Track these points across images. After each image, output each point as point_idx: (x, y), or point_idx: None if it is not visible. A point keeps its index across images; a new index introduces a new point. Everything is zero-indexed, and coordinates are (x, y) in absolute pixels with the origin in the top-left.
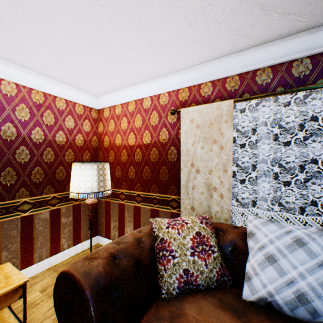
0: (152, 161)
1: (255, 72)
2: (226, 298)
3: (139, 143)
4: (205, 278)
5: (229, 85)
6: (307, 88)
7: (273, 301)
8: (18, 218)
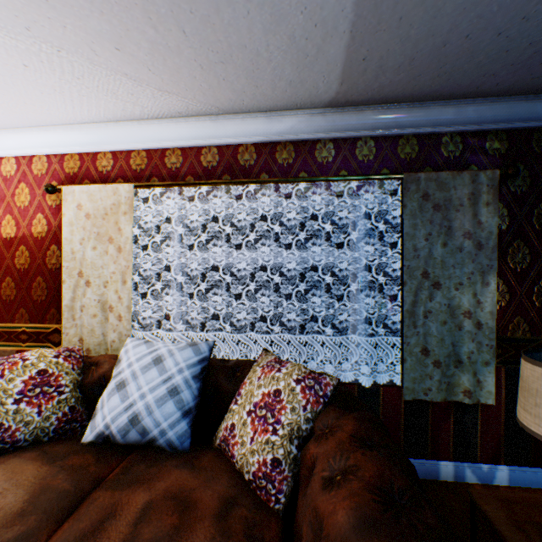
0: (19, 268)
1: (165, 152)
2: (57, 447)
3: None
4: (33, 430)
5: (135, 162)
6: (209, 183)
7: (111, 433)
8: None
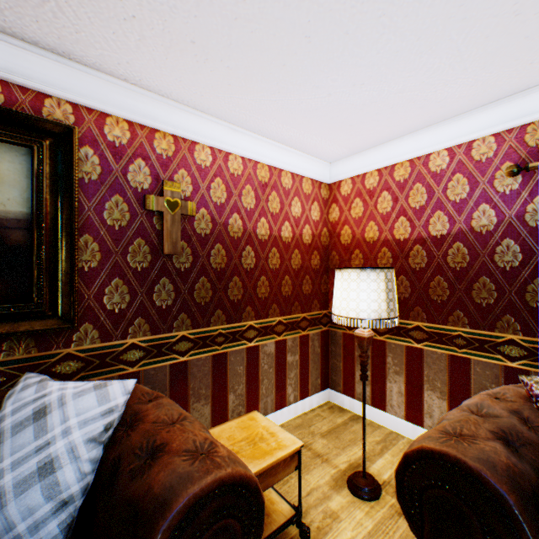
0: (450, 267)
1: None
2: None
3: (418, 234)
4: None
5: None
6: None
7: None
8: (244, 348)
